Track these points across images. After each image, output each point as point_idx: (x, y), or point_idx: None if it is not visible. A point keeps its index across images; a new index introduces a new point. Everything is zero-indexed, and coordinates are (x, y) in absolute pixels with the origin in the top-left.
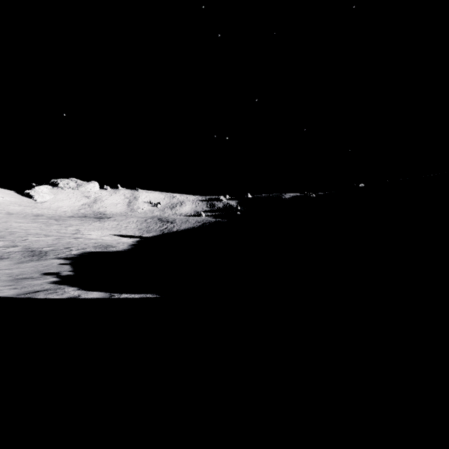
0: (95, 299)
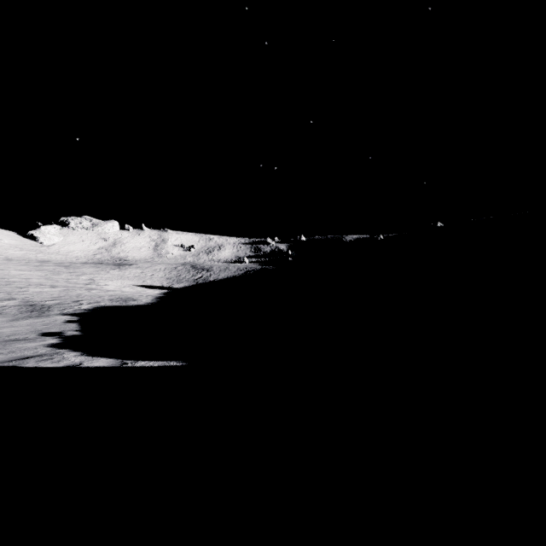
0: (100, 368)
